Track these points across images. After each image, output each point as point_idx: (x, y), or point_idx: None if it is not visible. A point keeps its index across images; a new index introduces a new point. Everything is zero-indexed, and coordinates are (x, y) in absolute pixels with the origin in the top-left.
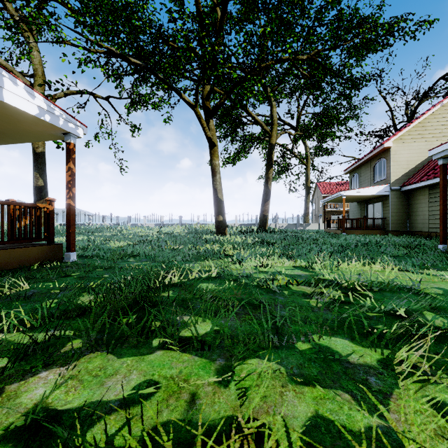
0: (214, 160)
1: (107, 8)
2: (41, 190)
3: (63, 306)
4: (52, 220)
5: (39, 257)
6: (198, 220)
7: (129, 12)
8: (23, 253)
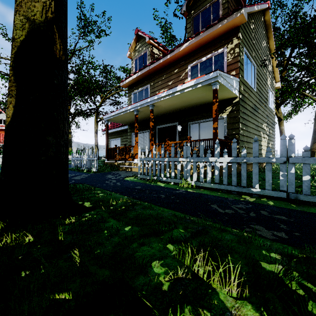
0: (281, 127)
1: None
2: None
3: None
4: None
5: None
6: None
7: None
8: None
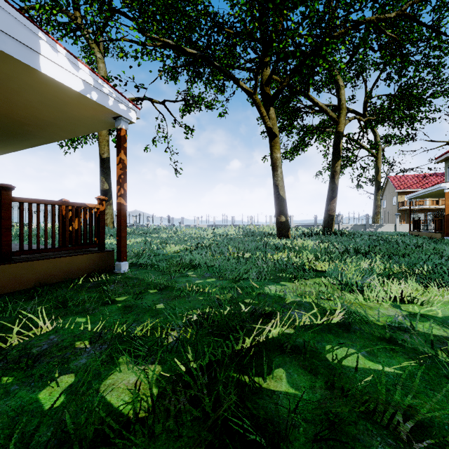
0: (275, 153)
1: (163, 4)
2: (106, 193)
3: (73, 412)
4: (102, 223)
5: (87, 268)
6: (250, 220)
7: (185, 3)
8: (69, 263)
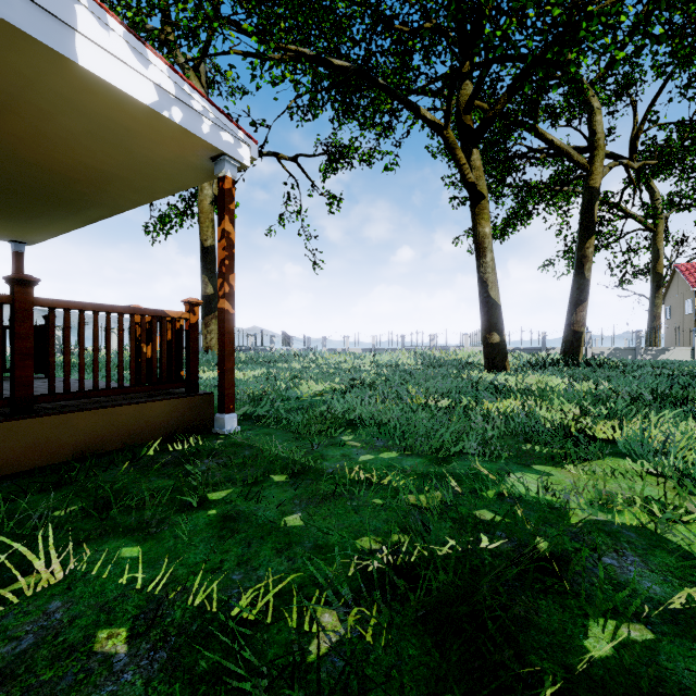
0: (481, 226)
1: None
2: (210, 301)
3: None
4: (194, 345)
5: (168, 424)
6: (432, 341)
7: None
8: (135, 416)
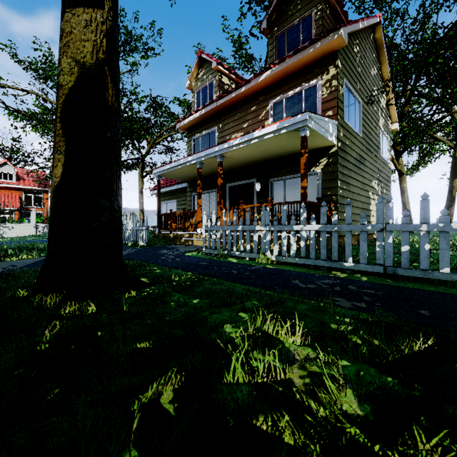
0: (403, 184)
1: None
2: None
3: None
4: None
5: None
6: None
7: None
8: None
